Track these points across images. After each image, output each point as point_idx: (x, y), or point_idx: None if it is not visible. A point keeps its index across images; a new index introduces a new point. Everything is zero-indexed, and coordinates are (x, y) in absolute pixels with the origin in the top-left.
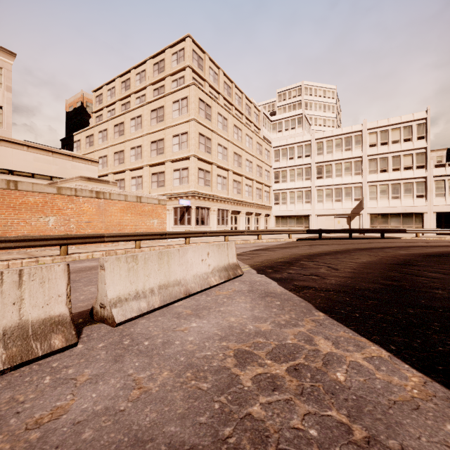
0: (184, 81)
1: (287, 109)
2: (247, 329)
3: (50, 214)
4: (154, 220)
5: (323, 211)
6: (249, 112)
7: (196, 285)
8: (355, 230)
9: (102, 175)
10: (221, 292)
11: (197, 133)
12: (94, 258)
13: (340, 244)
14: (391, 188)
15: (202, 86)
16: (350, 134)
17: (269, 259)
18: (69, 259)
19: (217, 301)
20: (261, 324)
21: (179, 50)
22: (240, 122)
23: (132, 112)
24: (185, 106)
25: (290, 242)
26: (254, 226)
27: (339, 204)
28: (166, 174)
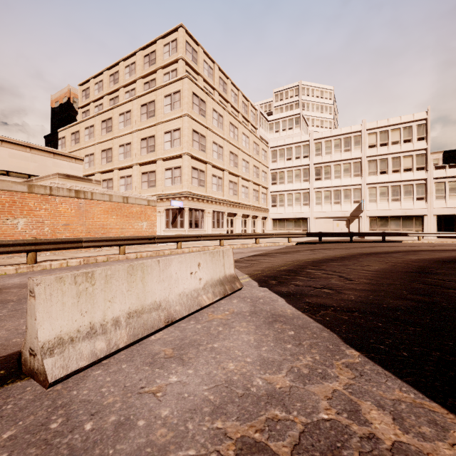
0: (177, 75)
1: (284, 109)
2: (253, 387)
3: (19, 216)
4: (143, 223)
5: (321, 214)
6: (246, 111)
7: (182, 308)
8: (356, 233)
9: (88, 174)
10: (215, 315)
11: (191, 129)
12: (68, 266)
13: (343, 248)
14: (391, 190)
15: (196, 81)
16: (349, 135)
17: (271, 267)
18: (37, 267)
19: (210, 332)
20: (274, 375)
21: (171, 41)
22: (237, 120)
23: (121, 106)
24: (178, 100)
25: (290, 246)
26: (251, 229)
27: (338, 206)
28: (157, 174)
